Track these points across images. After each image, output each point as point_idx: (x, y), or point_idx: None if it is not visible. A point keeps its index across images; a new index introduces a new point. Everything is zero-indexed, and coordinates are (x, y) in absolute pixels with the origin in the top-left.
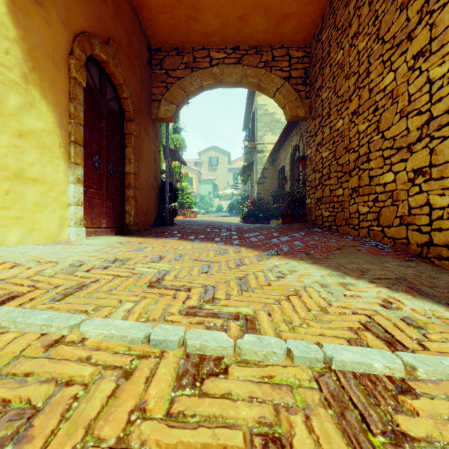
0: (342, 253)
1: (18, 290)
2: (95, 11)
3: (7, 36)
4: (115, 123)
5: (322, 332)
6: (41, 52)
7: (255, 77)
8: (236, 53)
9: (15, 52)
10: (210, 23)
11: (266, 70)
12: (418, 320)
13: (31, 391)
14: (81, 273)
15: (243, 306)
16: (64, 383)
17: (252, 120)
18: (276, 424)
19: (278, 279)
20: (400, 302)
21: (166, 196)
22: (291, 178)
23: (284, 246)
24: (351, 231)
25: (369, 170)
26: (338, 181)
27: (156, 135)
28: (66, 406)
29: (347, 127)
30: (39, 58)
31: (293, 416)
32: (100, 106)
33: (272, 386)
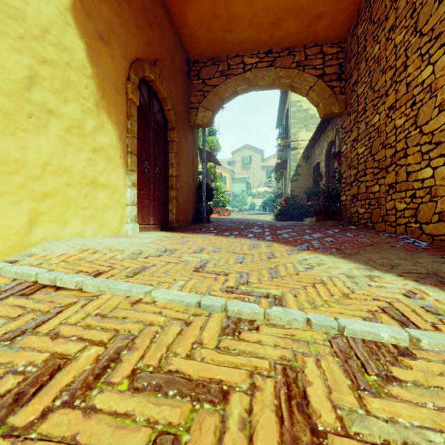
0: (374, 249)
1: (102, 269)
2: (145, 39)
3: (86, 75)
4: (160, 132)
5: (341, 311)
6: (108, 82)
7: (288, 78)
8: (268, 57)
9: (91, 86)
10: (244, 32)
11: (299, 70)
12: (439, 309)
13: (129, 326)
14: (141, 259)
15: (273, 289)
16: (148, 324)
17: (285, 117)
18: (293, 361)
19: (306, 270)
20: (425, 293)
21: (203, 196)
22: (326, 175)
23: (315, 242)
24: (388, 228)
25: (406, 166)
26: (374, 177)
27: (193, 139)
28: (152, 336)
29: (384, 122)
30: (106, 87)
31: (307, 358)
32: (149, 120)
33: (293, 340)
